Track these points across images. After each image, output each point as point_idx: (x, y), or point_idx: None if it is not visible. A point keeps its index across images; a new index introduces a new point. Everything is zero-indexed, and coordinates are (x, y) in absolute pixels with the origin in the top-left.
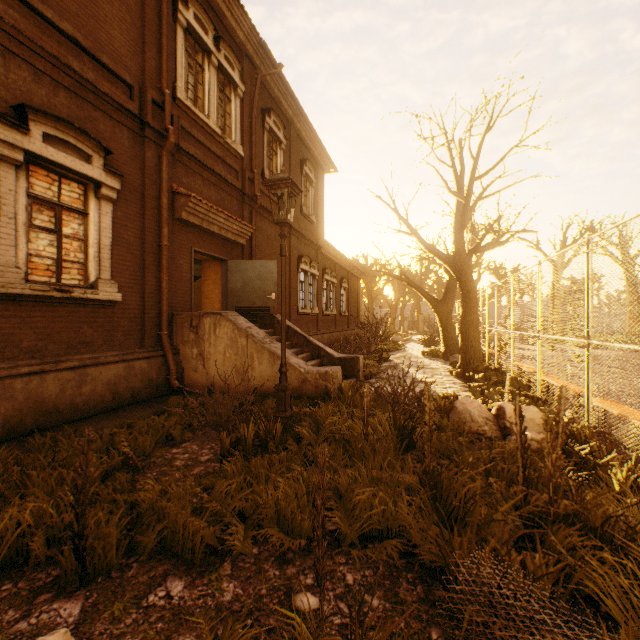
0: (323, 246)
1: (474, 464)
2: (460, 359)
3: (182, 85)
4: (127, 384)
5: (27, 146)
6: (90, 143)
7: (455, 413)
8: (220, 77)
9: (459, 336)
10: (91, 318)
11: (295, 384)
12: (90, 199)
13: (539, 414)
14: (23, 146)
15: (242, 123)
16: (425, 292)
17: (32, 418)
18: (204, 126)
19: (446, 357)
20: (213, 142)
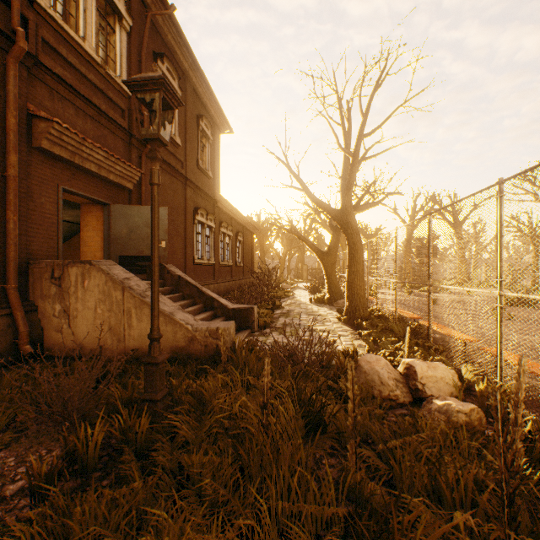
0: (220, 200)
1: (413, 467)
2: (347, 306)
3: None
4: None
5: None
6: None
7: (361, 373)
8: (101, 2)
9: (346, 285)
10: None
11: (181, 343)
12: None
13: (447, 371)
14: None
15: (129, 60)
16: (313, 245)
17: None
18: (77, 48)
19: (331, 303)
20: (91, 70)
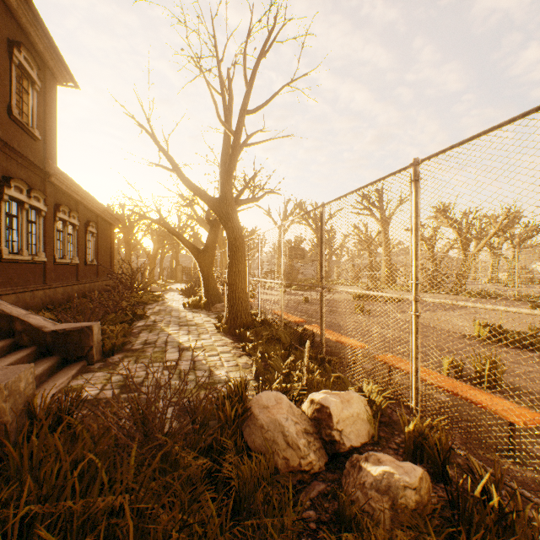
0: (55, 174)
1: None
2: (228, 313)
3: None
4: None
5: None
6: None
7: (255, 428)
8: None
9: (226, 287)
10: None
11: None
12: None
13: (361, 401)
14: None
15: None
16: (187, 240)
17: None
18: None
19: (209, 308)
20: None
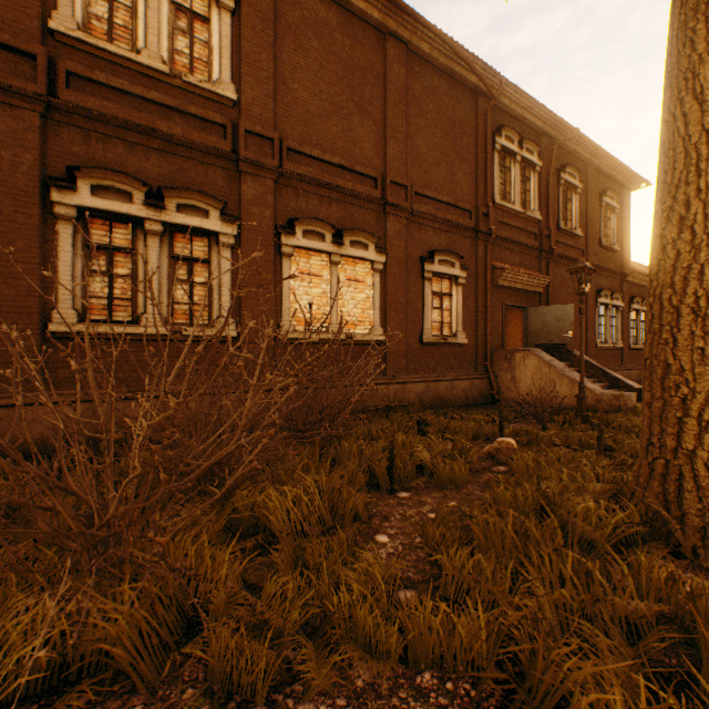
0: (629, 274)
1: None
2: None
3: (497, 191)
4: (470, 393)
5: (433, 269)
6: (454, 257)
7: None
8: (521, 164)
9: None
10: (453, 353)
11: (590, 403)
12: (452, 287)
13: None
14: (432, 270)
15: (539, 192)
16: None
17: (436, 402)
18: (510, 211)
19: None
20: (516, 219)
